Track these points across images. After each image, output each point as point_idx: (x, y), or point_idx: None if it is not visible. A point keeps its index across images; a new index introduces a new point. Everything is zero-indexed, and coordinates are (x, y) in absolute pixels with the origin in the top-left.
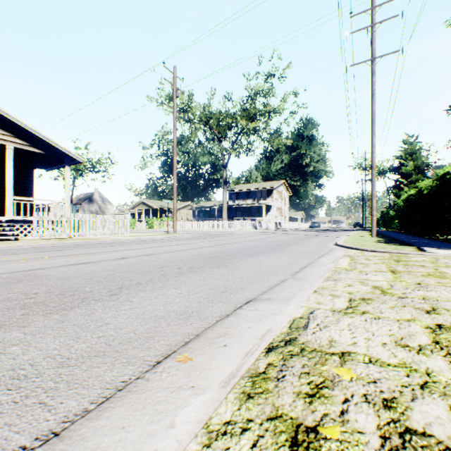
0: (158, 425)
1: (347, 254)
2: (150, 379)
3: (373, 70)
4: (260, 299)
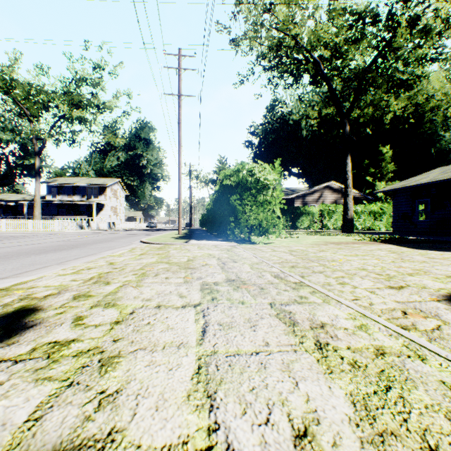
0: None
1: (136, 247)
2: None
3: (180, 104)
4: (8, 278)
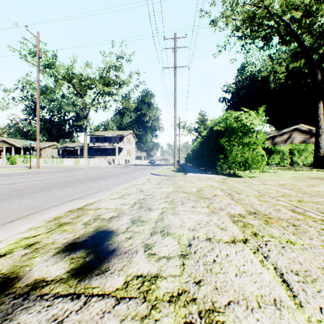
0: (10, 231)
1: (150, 177)
2: (7, 225)
3: (175, 74)
4: (79, 199)
